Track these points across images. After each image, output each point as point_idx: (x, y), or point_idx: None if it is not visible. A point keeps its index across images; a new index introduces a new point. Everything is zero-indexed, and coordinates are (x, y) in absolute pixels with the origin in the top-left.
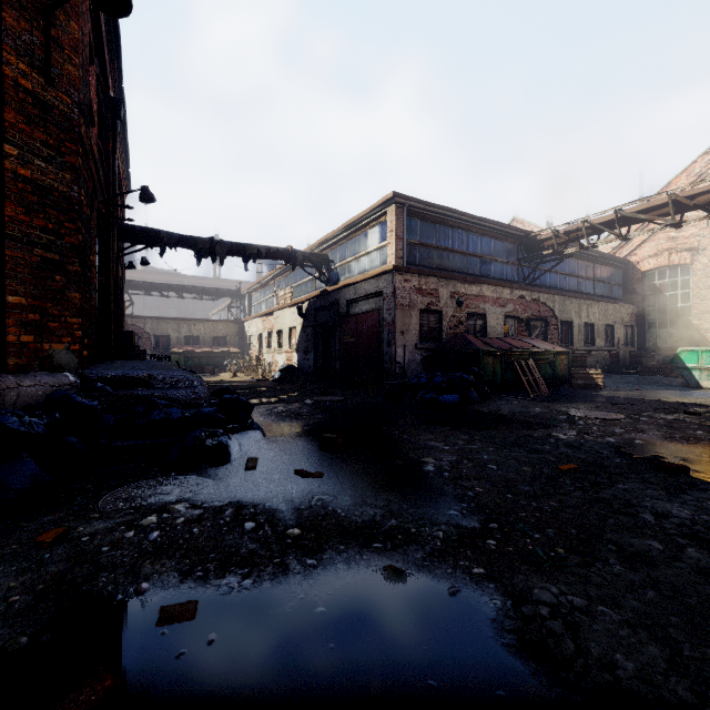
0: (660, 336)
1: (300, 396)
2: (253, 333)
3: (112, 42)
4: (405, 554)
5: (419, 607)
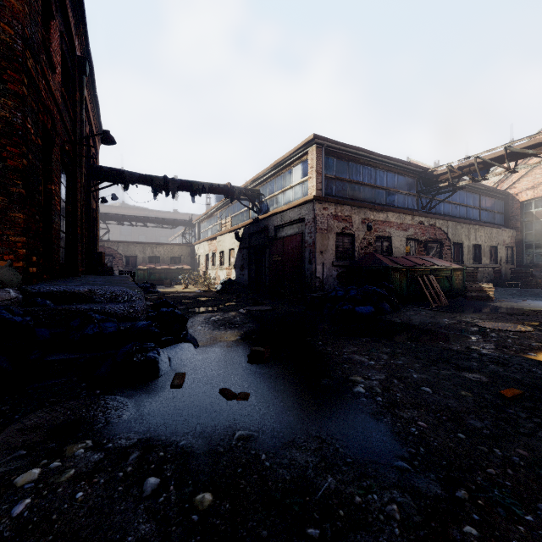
0: (536, 255)
1: (235, 305)
2: (201, 254)
3: (77, 8)
4: None
5: None
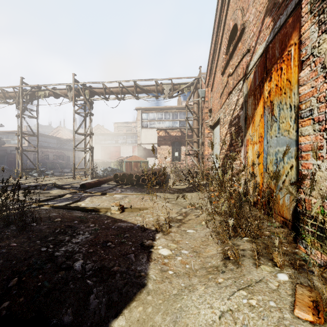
0: None
1: None
2: None
3: None
4: None
5: None
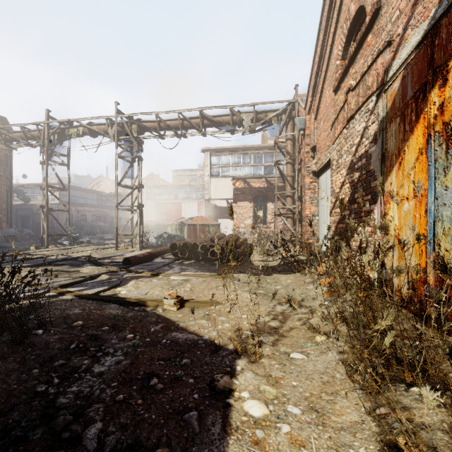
0: None
1: None
2: None
3: None
4: None
5: None
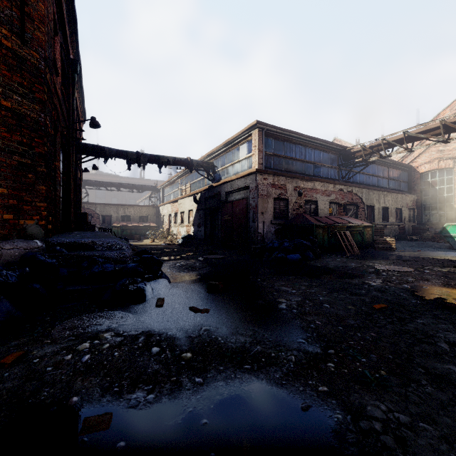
0: (432, 215)
1: (194, 255)
2: (165, 214)
3: (71, 22)
4: (267, 374)
5: (280, 420)
